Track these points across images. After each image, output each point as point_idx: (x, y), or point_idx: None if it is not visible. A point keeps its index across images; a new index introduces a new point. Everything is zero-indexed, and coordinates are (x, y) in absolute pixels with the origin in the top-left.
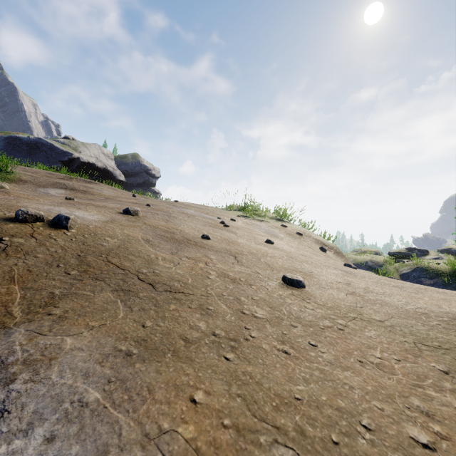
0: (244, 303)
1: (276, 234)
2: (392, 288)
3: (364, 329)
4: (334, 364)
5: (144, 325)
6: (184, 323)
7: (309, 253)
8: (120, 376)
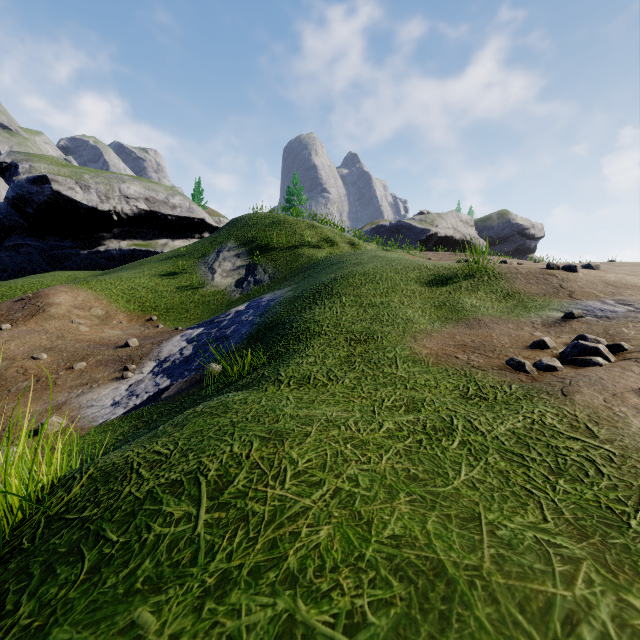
0: None
1: None
2: None
3: None
4: None
5: None
6: None
7: None
8: None
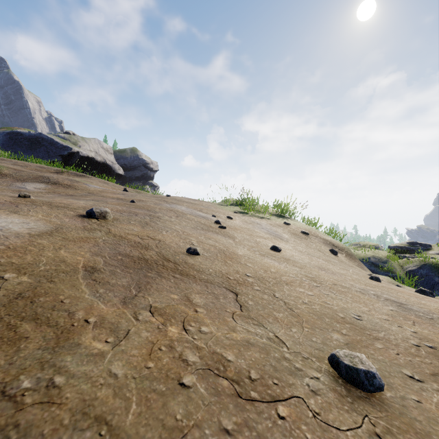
0: None
1: (279, 235)
2: None
3: None
4: None
5: None
6: None
7: (323, 260)
8: None
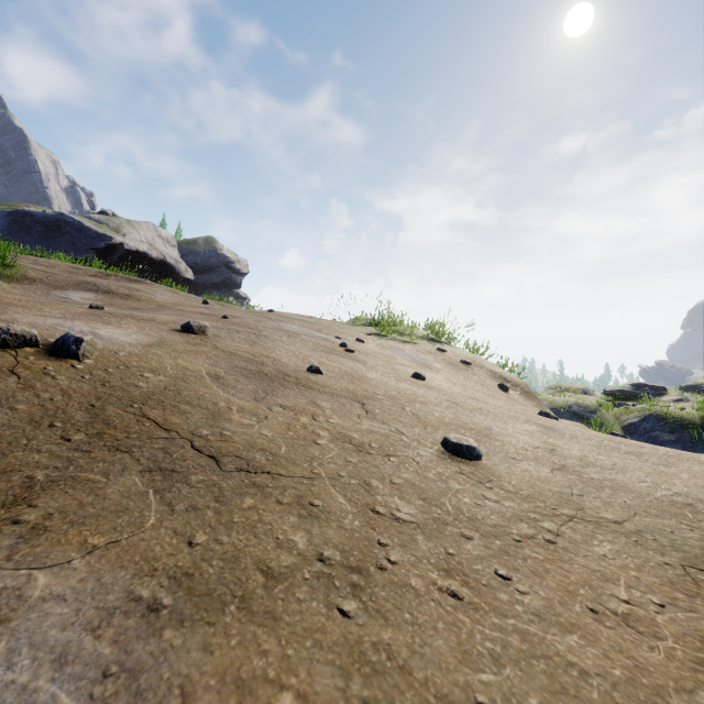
0: (376, 492)
1: (428, 364)
2: (625, 457)
3: (591, 540)
4: (546, 619)
5: (193, 541)
6: (268, 535)
7: (482, 394)
8: (130, 661)
